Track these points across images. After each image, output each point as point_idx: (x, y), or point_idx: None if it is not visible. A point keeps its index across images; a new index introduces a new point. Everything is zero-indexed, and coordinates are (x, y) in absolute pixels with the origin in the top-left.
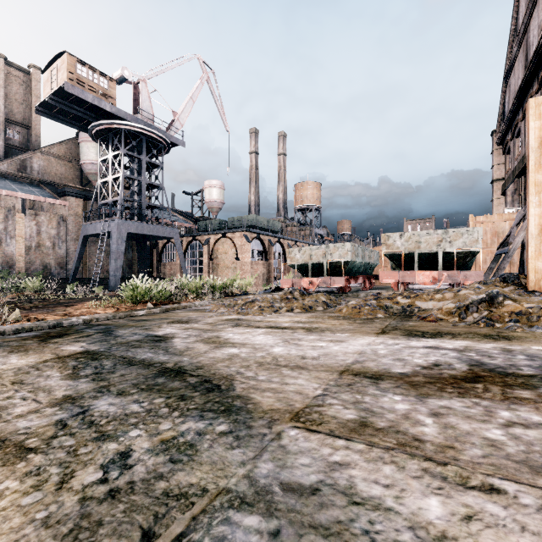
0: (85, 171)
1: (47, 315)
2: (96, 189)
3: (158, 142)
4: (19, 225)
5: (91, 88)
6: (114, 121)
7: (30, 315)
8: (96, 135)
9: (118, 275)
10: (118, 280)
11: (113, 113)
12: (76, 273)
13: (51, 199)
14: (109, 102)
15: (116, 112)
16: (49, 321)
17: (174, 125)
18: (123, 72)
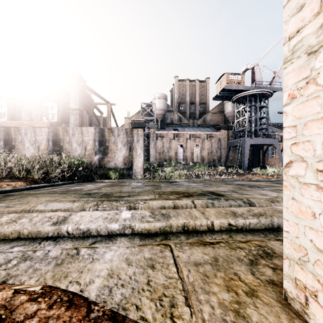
0: (226, 116)
1: (241, 177)
2: (234, 125)
3: (265, 94)
4: (205, 144)
5: (234, 83)
6: (243, 93)
7: (237, 177)
8: (234, 101)
9: (246, 164)
10: (246, 167)
11: (243, 89)
12: (226, 163)
13: (215, 132)
14: (241, 85)
15: (244, 88)
16: (247, 178)
17: (274, 80)
18: (247, 66)
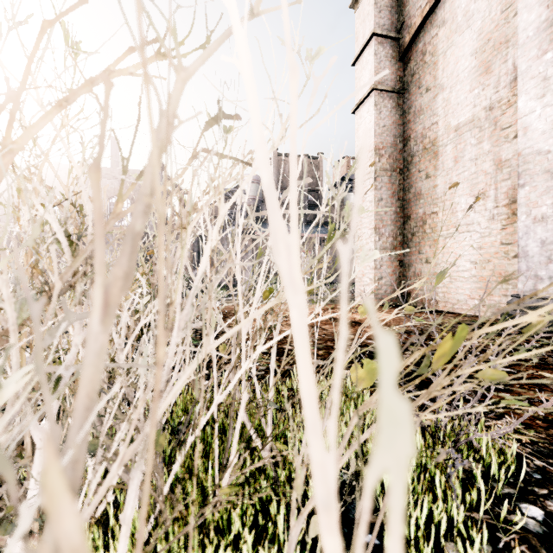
0: None
1: None
2: None
3: None
4: (318, 252)
5: None
6: None
7: None
8: None
9: None
10: None
11: None
12: None
13: None
14: None
15: None
16: None
17: None
18: None
